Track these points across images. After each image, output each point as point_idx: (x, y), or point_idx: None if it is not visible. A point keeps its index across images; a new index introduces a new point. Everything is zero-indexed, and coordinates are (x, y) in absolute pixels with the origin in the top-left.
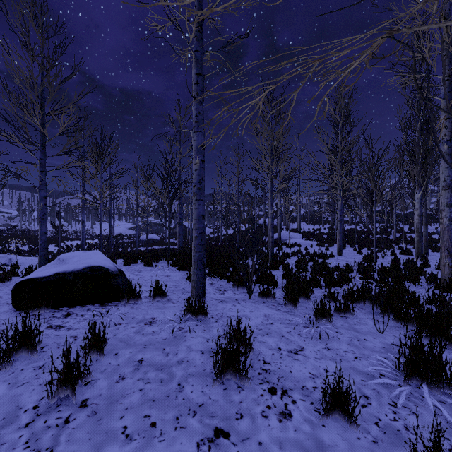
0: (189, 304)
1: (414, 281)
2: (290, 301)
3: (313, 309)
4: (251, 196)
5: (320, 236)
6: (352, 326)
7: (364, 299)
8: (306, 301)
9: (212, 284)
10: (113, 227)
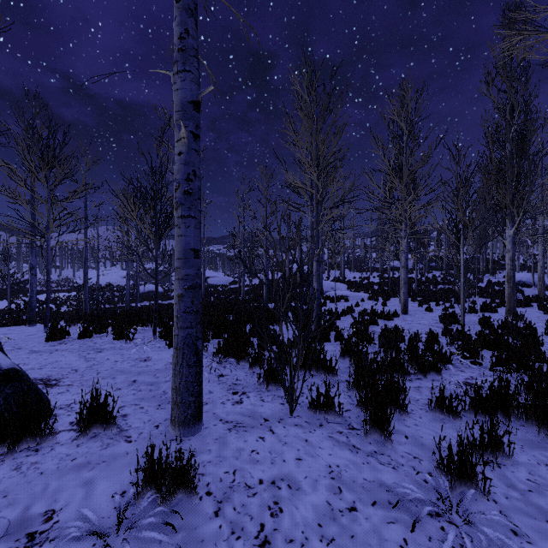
0: (152, 463)
1: (542, 359)
2: (375, 425)
3: (434, 455)
4: (282, 236)
5: (370, 286)
6: (530, 501)
7: (507, 411)
8: (397, 415)
9: (223, 376)
10: (97, 276)
